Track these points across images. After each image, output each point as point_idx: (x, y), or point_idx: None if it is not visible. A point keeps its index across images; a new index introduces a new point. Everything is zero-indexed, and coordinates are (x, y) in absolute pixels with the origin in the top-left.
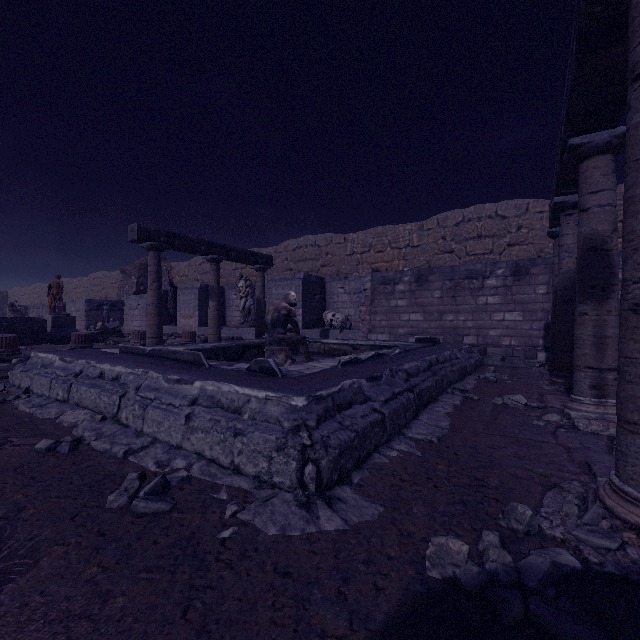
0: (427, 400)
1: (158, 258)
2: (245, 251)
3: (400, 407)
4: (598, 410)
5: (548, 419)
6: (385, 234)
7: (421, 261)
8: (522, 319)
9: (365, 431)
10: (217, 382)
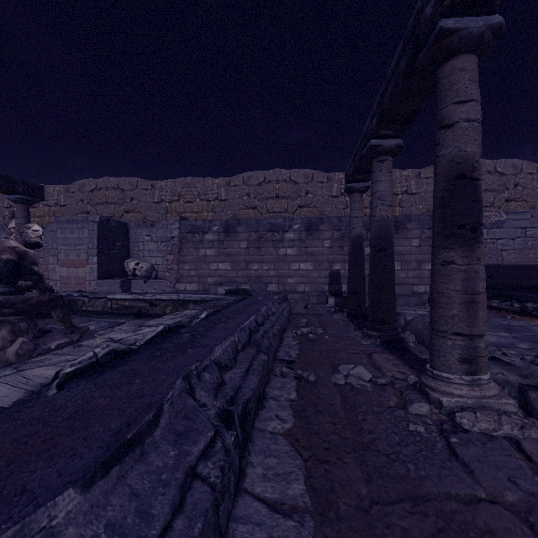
0: (254, 412)
1: None
2: None
3: (204, 528)
4: (475, 393)
5: (417, 412)
6: (194, 185)
7: (228, 214)
8: (313, 268)
9: None
10: None
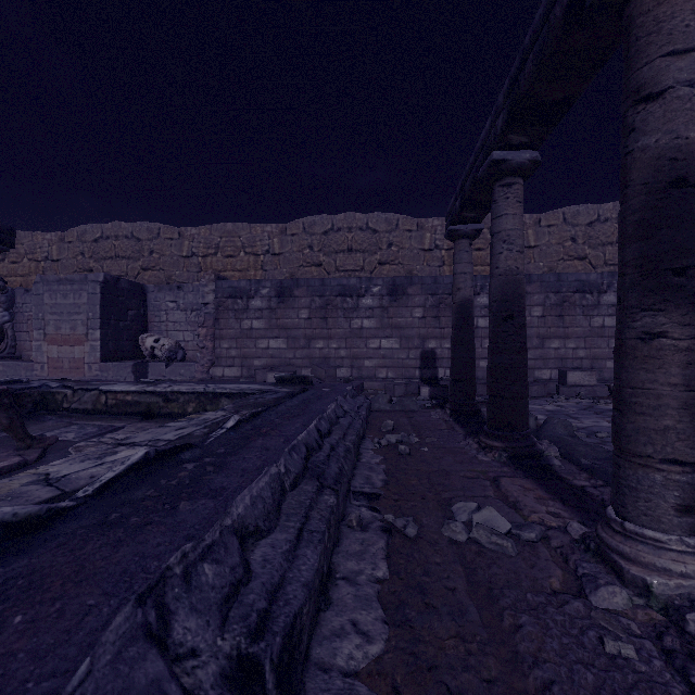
0: (310, 625)
1: None
2: None
3: None
4: None
5: (607, 605)
6: (238, 234)
7: (284, 273)
8: (399, 347)
9: None
10: None
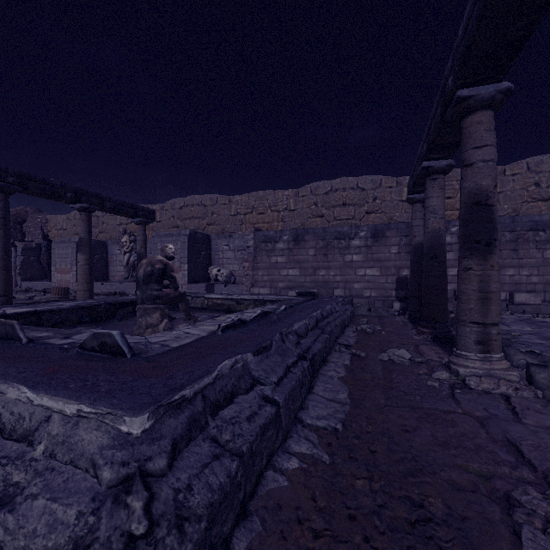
0: (319, 364)
1: (4, 201)
2: (123, 202)
3: (296, 385)
4: (485, 366)
5: (438, 377)
6: (266, 198)
7: (297, 223)
8: (380, 274)
9: (254, 446)
10: (1, 381)
